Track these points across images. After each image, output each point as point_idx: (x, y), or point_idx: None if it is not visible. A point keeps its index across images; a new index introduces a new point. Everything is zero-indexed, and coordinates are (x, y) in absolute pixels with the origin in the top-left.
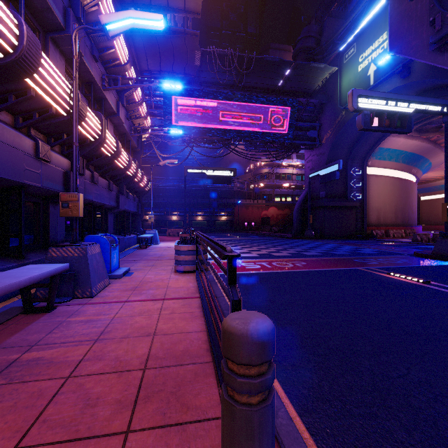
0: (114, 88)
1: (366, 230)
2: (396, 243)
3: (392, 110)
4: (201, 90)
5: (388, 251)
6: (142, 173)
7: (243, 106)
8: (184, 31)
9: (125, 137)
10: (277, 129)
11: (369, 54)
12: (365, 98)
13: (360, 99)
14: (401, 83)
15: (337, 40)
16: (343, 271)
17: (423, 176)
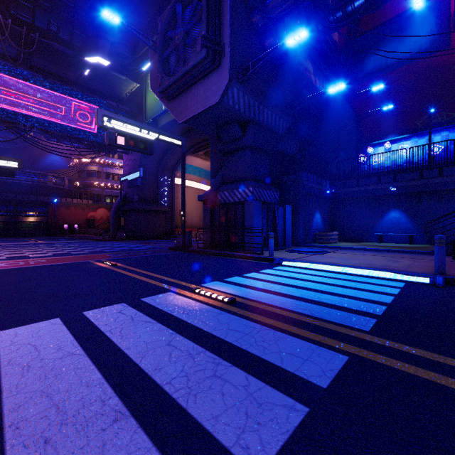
0: None
1: (175, 231)
2: None
3: (137, 134)
4: None
5: (158, 247)
6: None
7: (34, 89)
8: None
9: None
10: (84, 126)
11: None
12: (111, 119)
13: (106, 119)
14: None
15: (146, 60)
16: (67, 264)
17: None
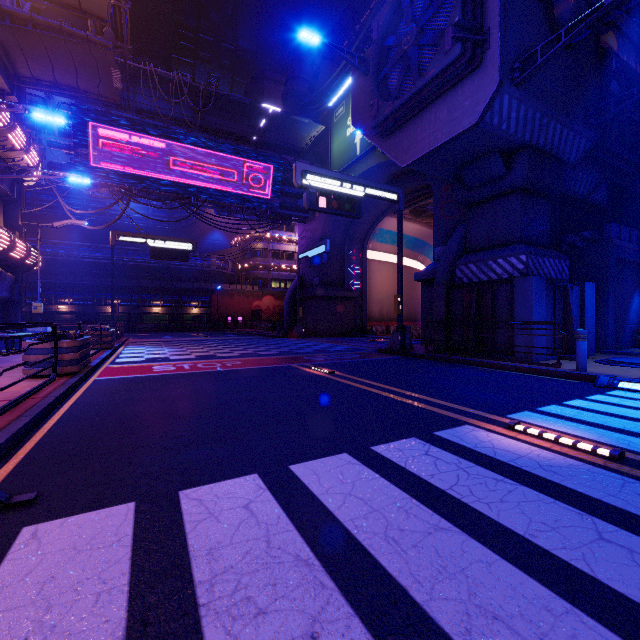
0: None
1: (366, 326)
2: (385, 340)
3: (341, 191)
4: (140, 121)
5: (359, 348)
6: (12, 237)
7: (206, 155)
8: (86, 37)
9: None
10: (257, 192)
11: None
12: (311, 174)
13: (306, 175)
14: (383, 159)
15: (330, 92)
16: (269, 368)
17: None
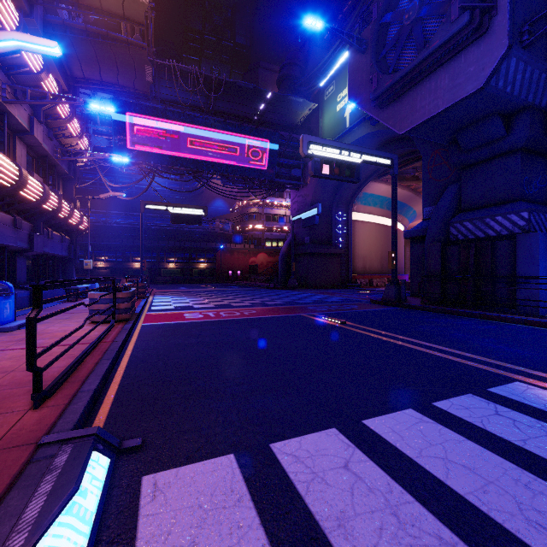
0: (20, 102)
1: (351, 279)
2: (371, 292)
3: (342, 159)
4: (163, 109)
5: (352, 299)
6: (71, 207)
7: (216, 134)
8: (127, 40)
9: (47, 161)
10: (257, 164)
11: (345, 95)
12: (315, 145)
13: (311, 146)
14: (372, 130)
15: (320, 74)
16: (283, 317)
17: (414, 223)
